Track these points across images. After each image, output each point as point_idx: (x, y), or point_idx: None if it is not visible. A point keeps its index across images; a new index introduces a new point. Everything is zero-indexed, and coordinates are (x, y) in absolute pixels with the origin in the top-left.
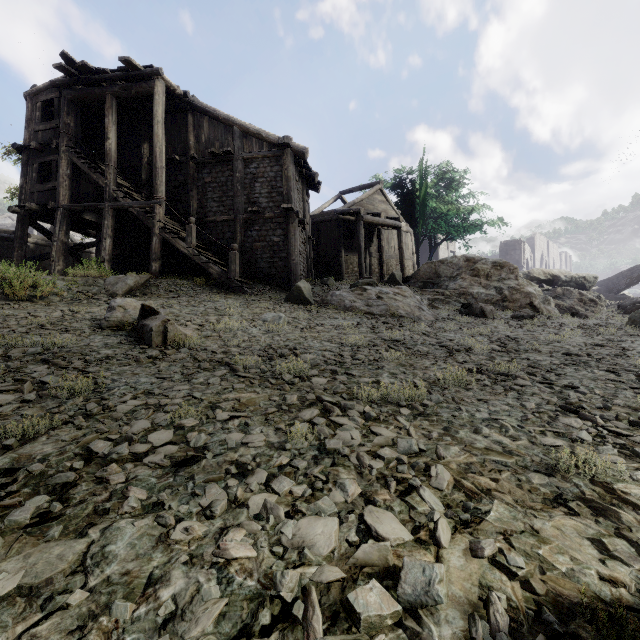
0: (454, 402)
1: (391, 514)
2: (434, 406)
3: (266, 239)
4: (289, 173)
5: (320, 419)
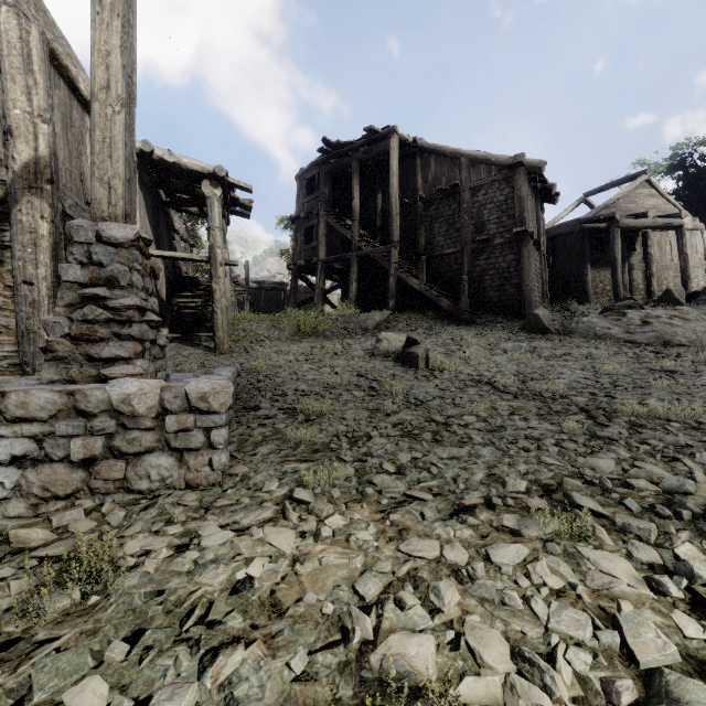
0: None
1: (656, 466)
2: None
3: (495, 267)
4: (522, 193)
5: (587, 421)
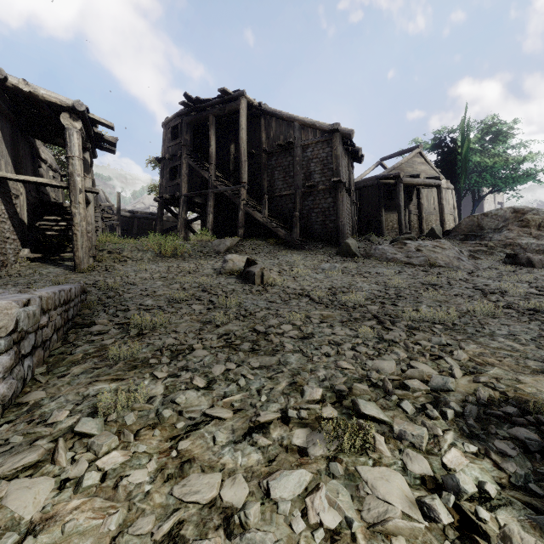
0: (480, 324)
1: (426, 365)
2: (462, 325)
3: (319, 206)
4: (338, 152)
5: (377, 326)
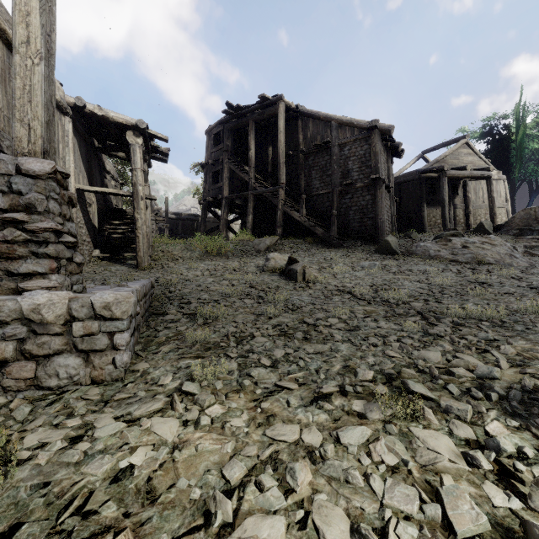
0: (531, 322)
1: (471, 357)
2: (511, 323)
3: (357, 204)
4: (376, 149)
5: (422, 321)
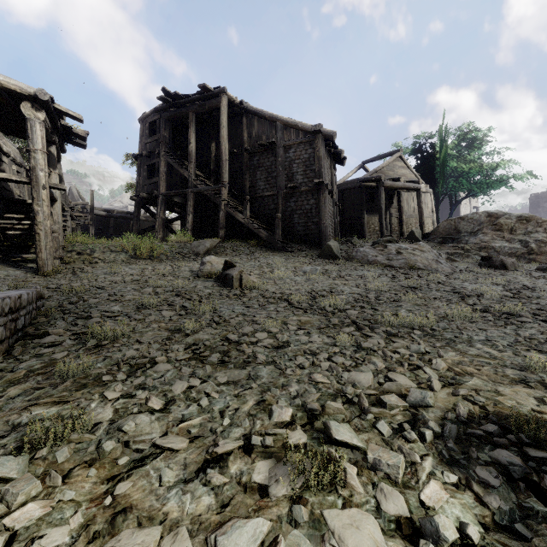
0: (458, 329)
1: (404, 376)
2: (441, 331)
3: (302, 208)
4: (320, 154)
5: (356, 332)
